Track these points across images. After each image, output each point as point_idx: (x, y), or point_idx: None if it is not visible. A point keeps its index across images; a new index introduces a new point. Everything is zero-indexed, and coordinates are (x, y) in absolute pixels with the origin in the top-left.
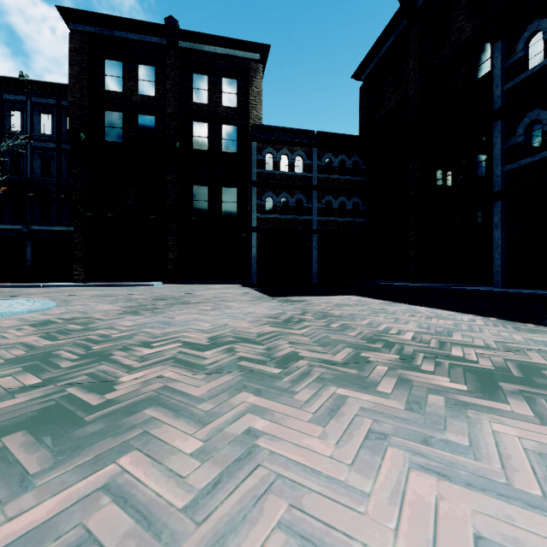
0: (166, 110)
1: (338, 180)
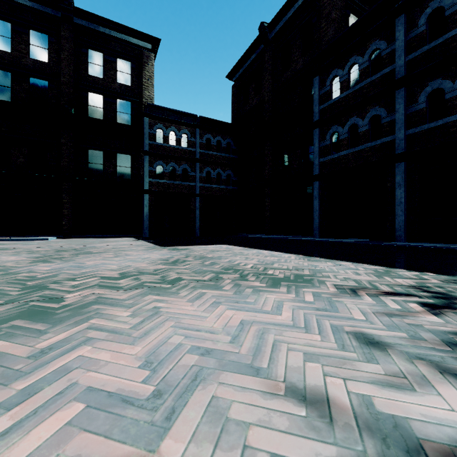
0: (60, 78)
1: (215, 156)
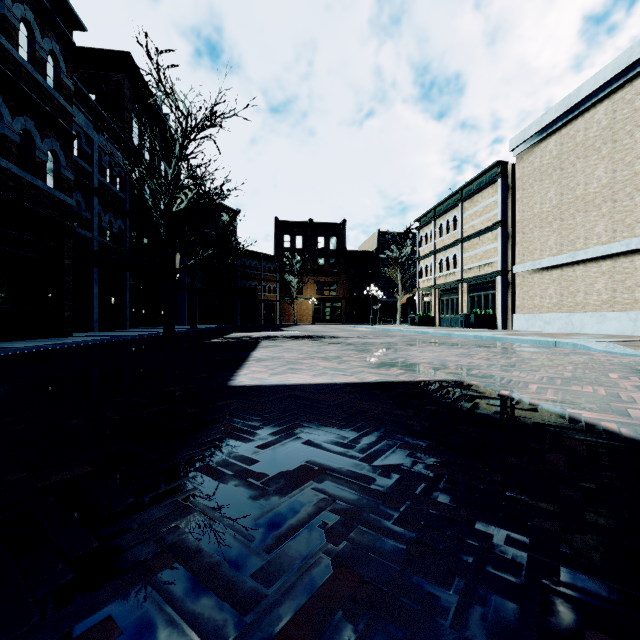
0: None
1: None
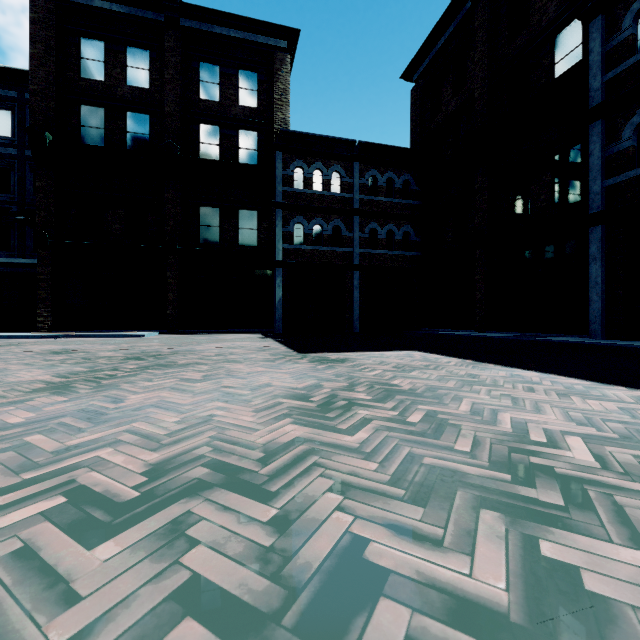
0: (164, 107)
1: (384, 204)
